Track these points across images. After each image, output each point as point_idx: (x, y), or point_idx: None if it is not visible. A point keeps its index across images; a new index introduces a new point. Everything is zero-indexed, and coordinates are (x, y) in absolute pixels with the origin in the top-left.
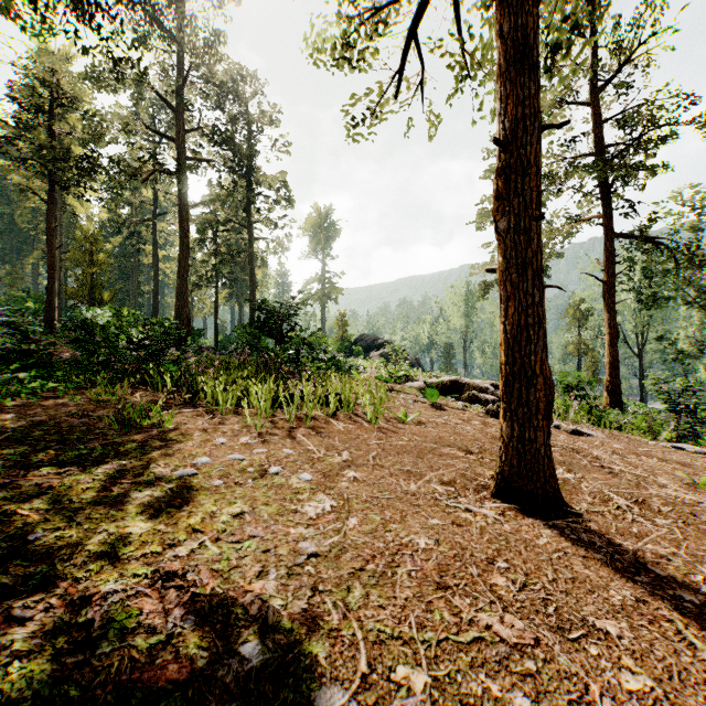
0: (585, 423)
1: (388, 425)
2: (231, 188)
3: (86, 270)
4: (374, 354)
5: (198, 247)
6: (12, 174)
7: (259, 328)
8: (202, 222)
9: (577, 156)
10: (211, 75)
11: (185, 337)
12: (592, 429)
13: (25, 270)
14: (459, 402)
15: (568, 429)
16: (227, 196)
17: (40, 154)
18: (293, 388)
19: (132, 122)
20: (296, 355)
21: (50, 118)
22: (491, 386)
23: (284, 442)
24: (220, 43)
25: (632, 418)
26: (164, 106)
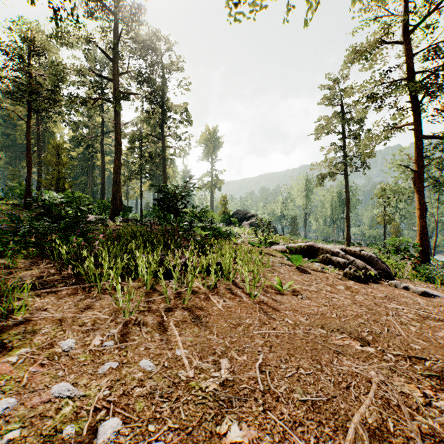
0: (417, 280)
1: (267, 298)
2: (151, 114)
3: (54, 168)
4: (245, 223)
5: (129, 153)
6: (4, 104)
7: (161, 205)
8: (131, 136)
9: (394, 80)
10: (135, 36)
11: (119, 212)
12: (427, 287)
13: (24, 170)
14: (316, 263)
15: (417, 291)
16: (148, 119)
17: (20, 89)
18: (178, 259)
19: (84, 69)
20: (189, 225)
21: (28, 66)
22: (341, 251)
23: (148, 342)
24: (141, 13)
25: (443, 273)
26: (109, 62)
